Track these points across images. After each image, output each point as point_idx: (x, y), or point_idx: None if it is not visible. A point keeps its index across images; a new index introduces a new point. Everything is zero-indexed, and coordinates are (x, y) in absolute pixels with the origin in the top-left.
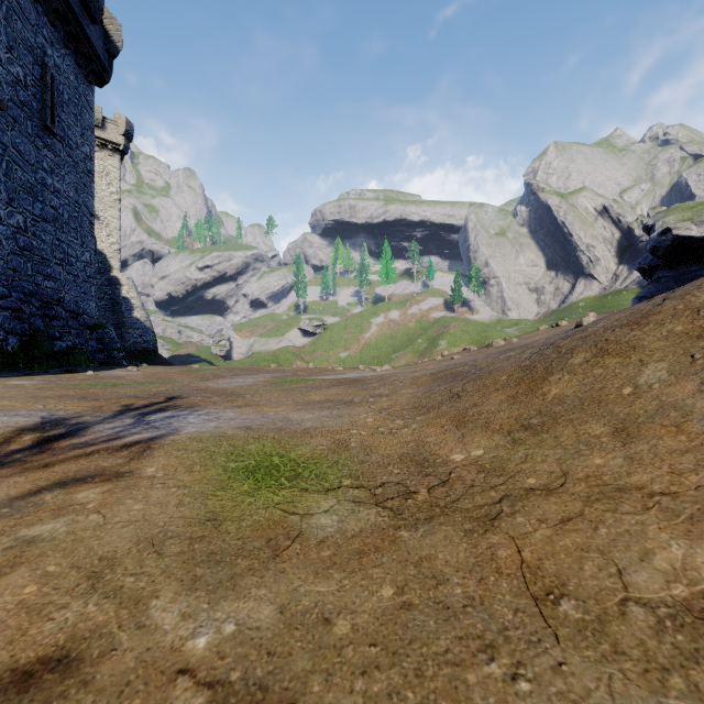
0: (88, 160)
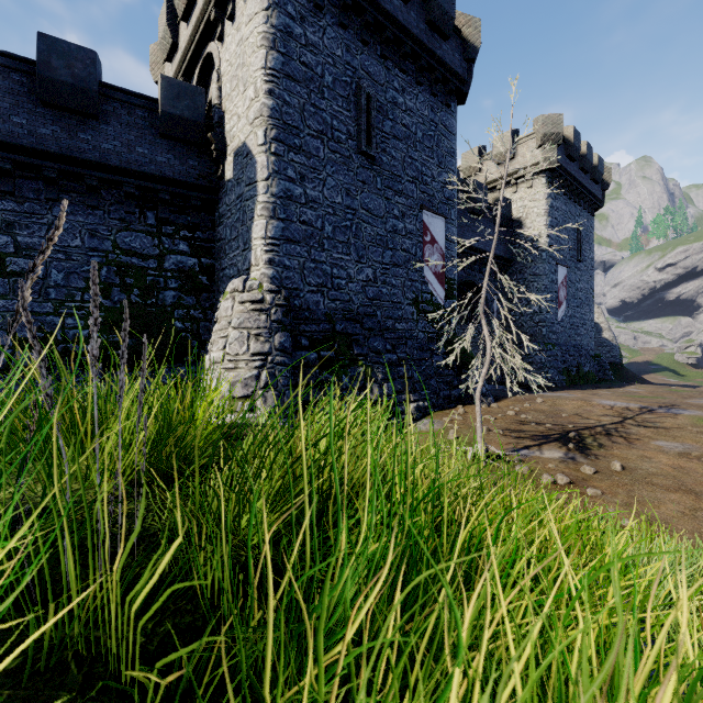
0: (591, 260)
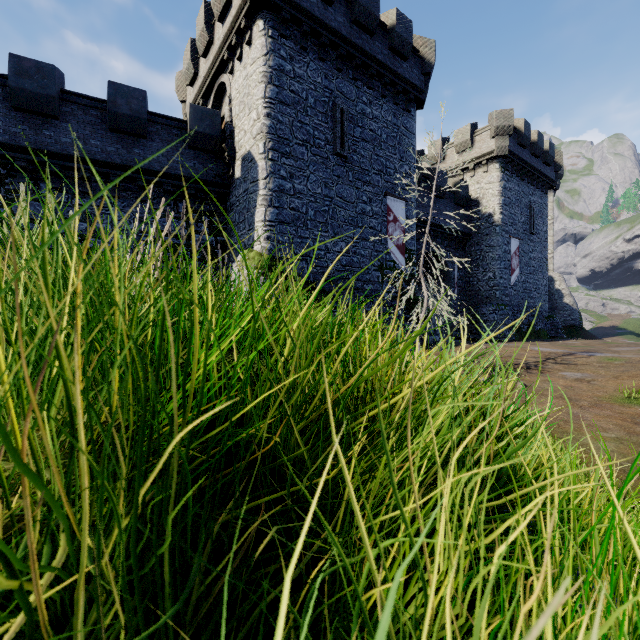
0: (545, 233)
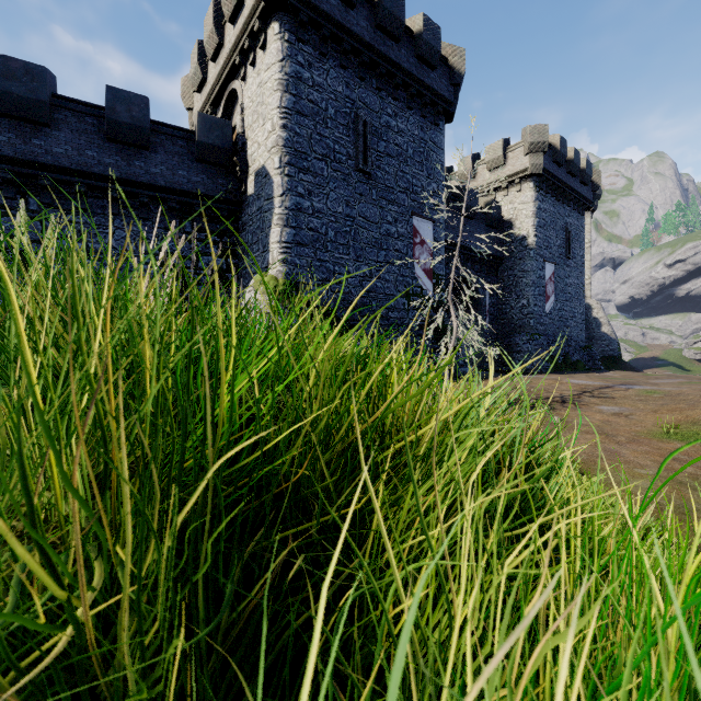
0: (582, 257)
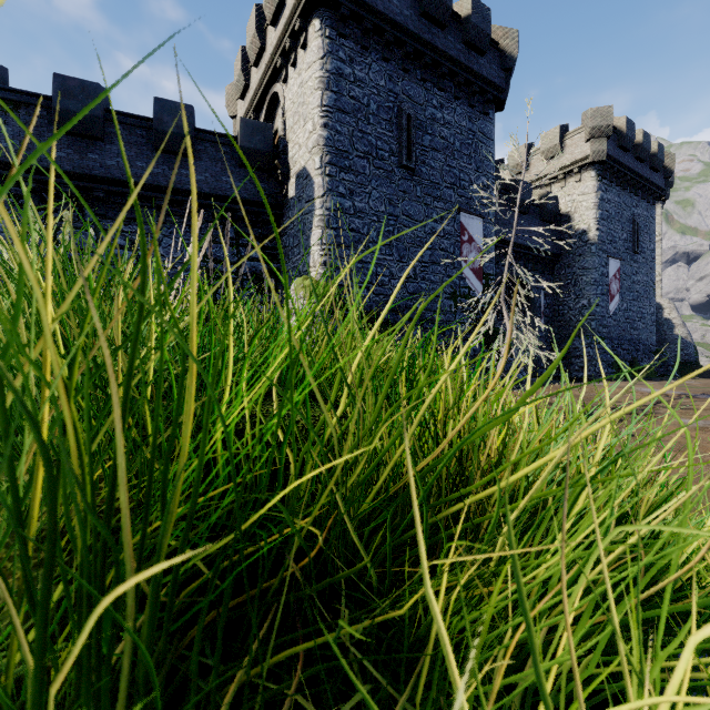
0: (652, 252)
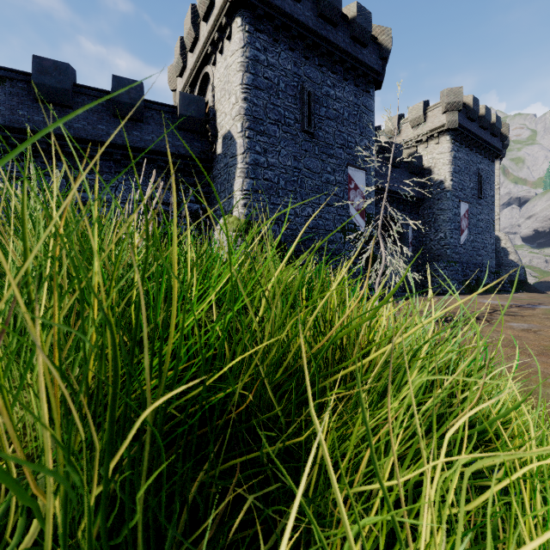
0: (492, 197)
